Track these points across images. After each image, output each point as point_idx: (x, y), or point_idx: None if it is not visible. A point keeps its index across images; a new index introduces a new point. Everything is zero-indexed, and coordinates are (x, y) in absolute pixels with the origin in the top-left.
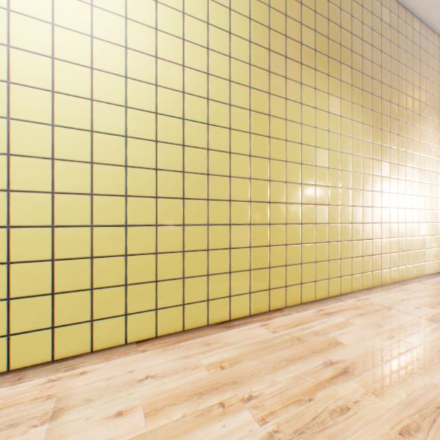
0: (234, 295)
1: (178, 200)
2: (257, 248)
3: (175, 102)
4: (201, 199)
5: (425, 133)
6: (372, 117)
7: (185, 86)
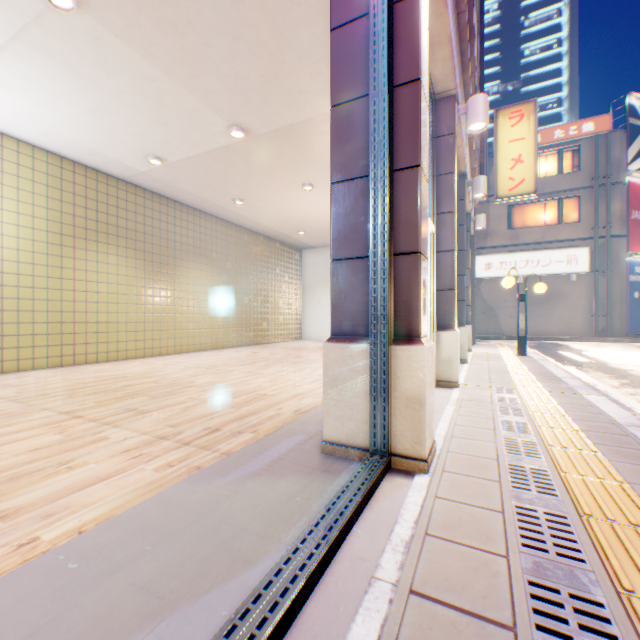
0: (40, 358)
1: (2, 311)
2: (57, 335)
3: (1, 265)
4: (18, 310)
5: (197, 270)
6: (148, 264)
7: (7, 257)
